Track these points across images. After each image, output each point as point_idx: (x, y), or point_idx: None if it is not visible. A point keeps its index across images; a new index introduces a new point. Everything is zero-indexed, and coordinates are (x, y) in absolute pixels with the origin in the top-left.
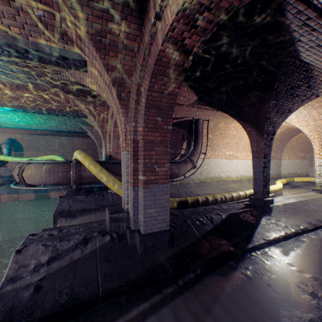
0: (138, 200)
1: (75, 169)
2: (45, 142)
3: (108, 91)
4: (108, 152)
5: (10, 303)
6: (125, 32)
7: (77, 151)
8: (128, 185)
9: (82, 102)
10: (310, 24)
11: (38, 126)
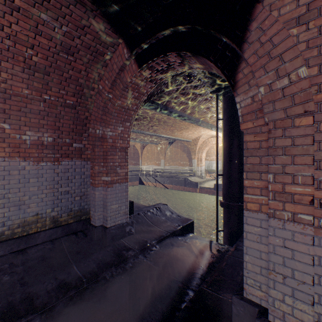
0: None
1: None
2: None
3: None
4: None
5: None
6: None
7: None
8: None
9: None
10: None
11: None
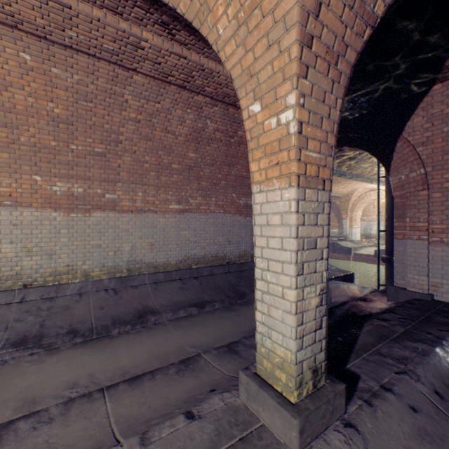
0: None
1: None
2: None
3: None
4: None
5: None
6: None
7: None
8: None
9: None
10: None
11: None
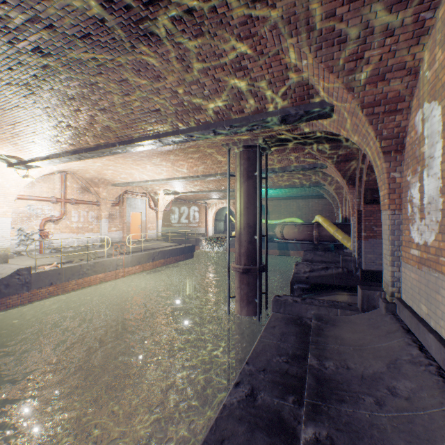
0: (361, 249)
1: (316, 229)
2: (284, 206)
3: (340, 179)
4: (343, 215)
5: (298, 278)
6: (349, 153)
7: (317, 215)
8: (355, 239)
9: (321, 177)
10: None
11: (283, 194)
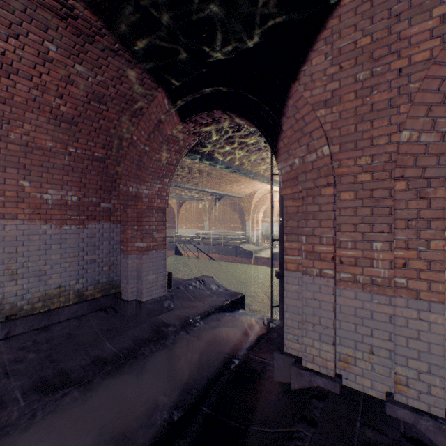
0: None
1: None
2: None
3: None
4: None
5: None
6: None
7: None
8: None
9: None
10: (57, 3)
11: None
